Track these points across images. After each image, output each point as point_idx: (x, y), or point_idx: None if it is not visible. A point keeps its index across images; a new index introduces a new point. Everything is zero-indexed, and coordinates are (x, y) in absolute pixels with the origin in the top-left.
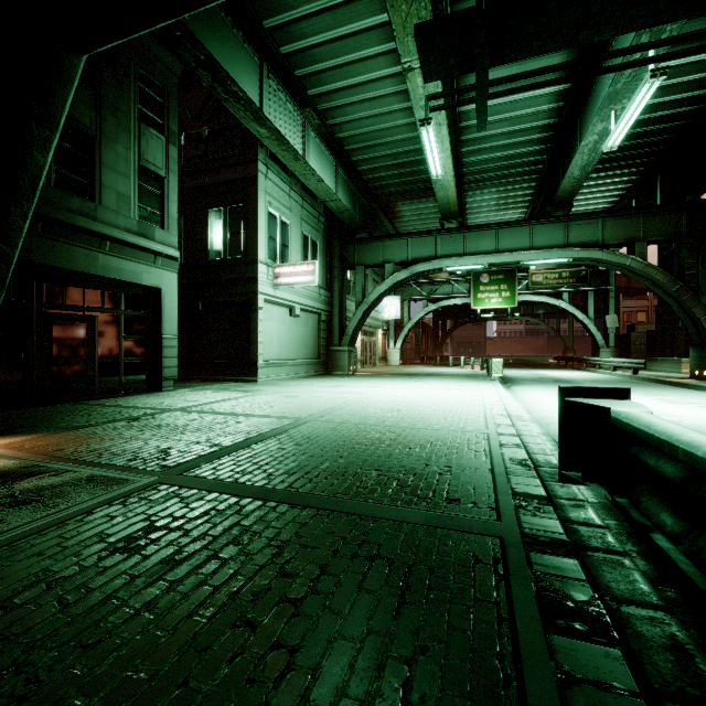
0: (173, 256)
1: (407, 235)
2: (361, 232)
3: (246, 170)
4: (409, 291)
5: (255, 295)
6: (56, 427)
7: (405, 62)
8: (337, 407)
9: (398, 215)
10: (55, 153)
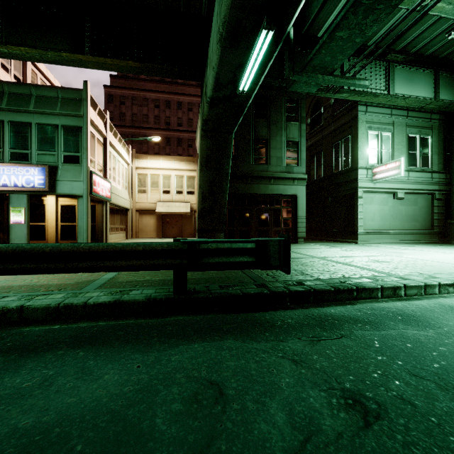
0: (303, 178)
1: None
2: None
3: (351, 114)
4: None
5: (356, 189)
6: None
7: None
8: (352, 256)
9: None
10: (254, 151)
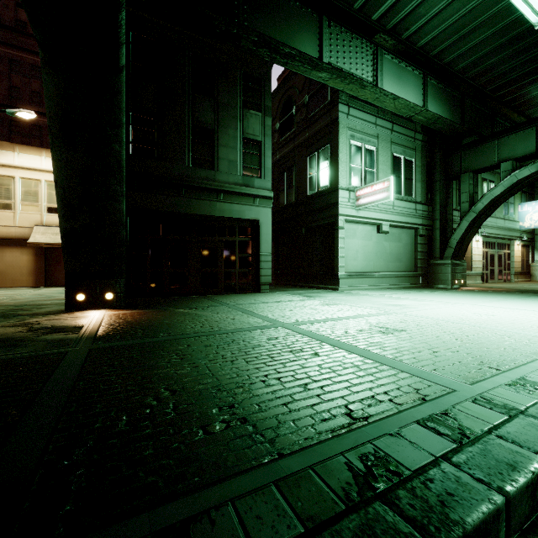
0: (268, 196)
1: (535, 121)
2: (467, 136)
3: (331, 115)
4: None
5: (336, 217)
6: (153, 308)
7: None
8: (341, 317)
9: (532, 102)
10: (193, 146)
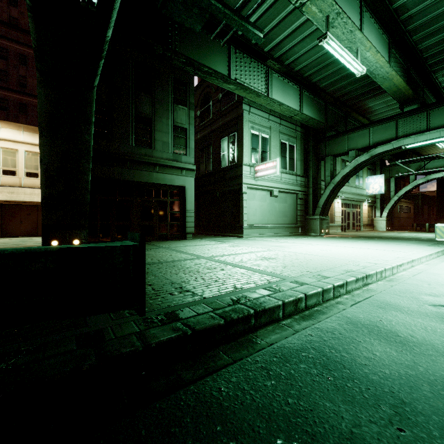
0: (192, 169)
1: (369, 125)
2: (329, 131)
3: (237, 111)
4: (396, 170)
5: (241, 185)
6: None
7: (295, 2)
8: (240, 253)
9: (370, 111)
10: (135, 130)
